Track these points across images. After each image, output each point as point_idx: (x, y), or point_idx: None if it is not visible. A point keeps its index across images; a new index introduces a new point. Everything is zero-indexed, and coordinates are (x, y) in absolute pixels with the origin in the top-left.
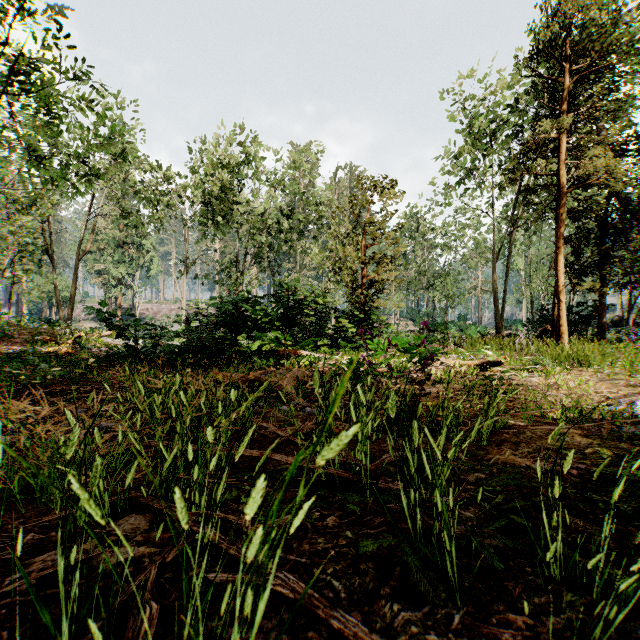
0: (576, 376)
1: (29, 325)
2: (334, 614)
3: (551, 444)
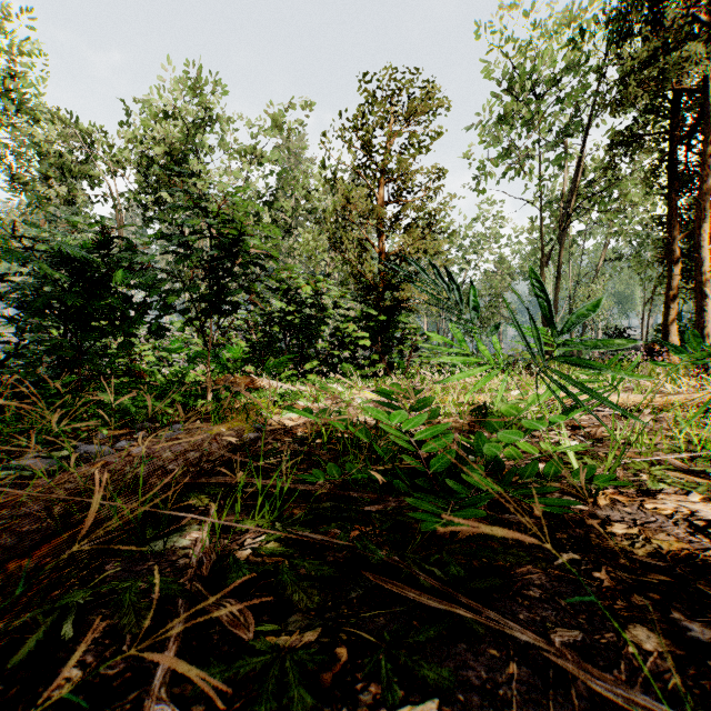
0: None
1: None
2: None
3: None
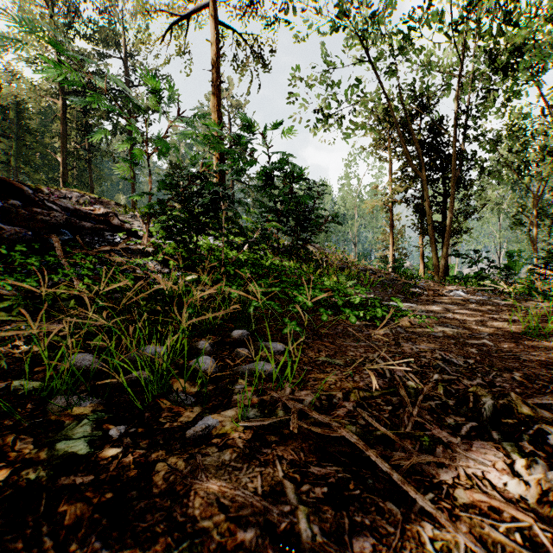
0: None
1: None
2: None
3: None
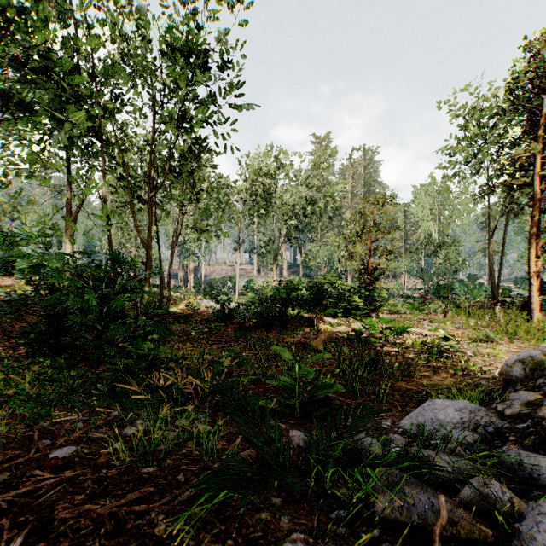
0: (512, 348)
1: (153, 290)
2: (339, 398)
3: (429, 383)
